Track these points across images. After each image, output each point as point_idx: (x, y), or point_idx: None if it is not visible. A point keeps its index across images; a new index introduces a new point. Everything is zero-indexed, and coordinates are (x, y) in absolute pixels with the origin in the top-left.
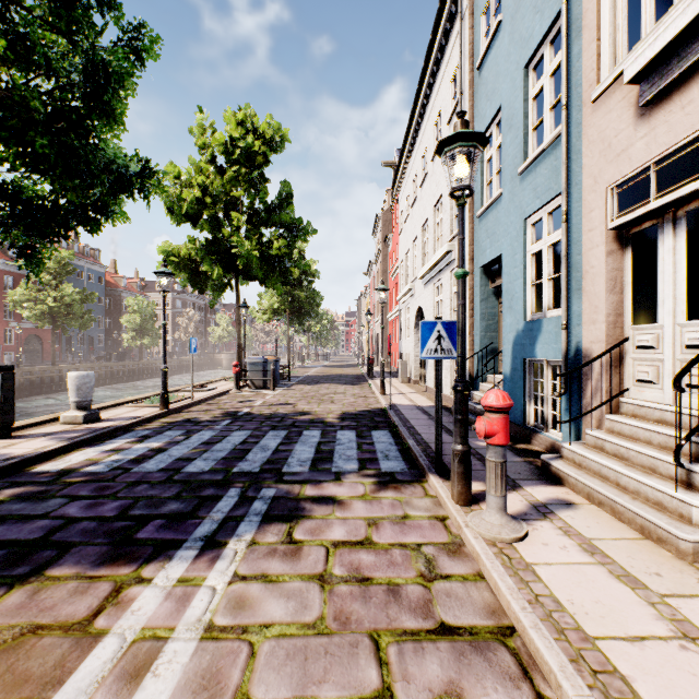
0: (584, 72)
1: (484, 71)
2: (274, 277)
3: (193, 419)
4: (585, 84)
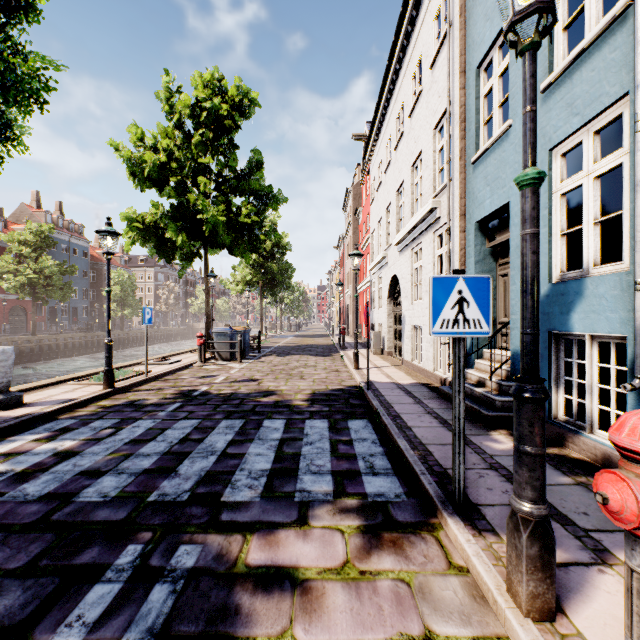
0: None
1: None
2: (243, 245)
3: (137, 402)
4: None
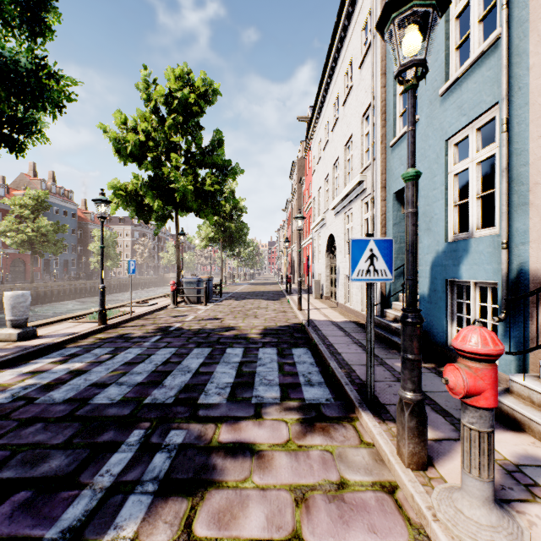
0: None
1: None
2: (207, 209)
3: (126, 335)
4: None
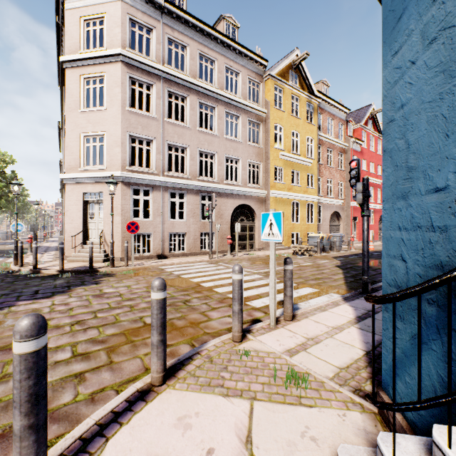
0: None
1: None
2: (10, 206)
3: None
4: None
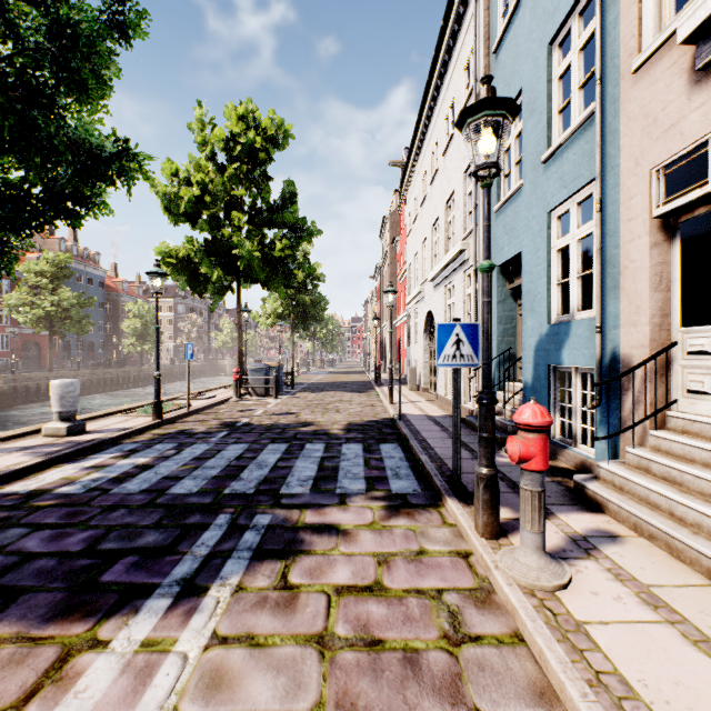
0: (623, 40)
1: (501, 54)
2: (277, 280)
3: (188, 431)
4: (624, 54)
